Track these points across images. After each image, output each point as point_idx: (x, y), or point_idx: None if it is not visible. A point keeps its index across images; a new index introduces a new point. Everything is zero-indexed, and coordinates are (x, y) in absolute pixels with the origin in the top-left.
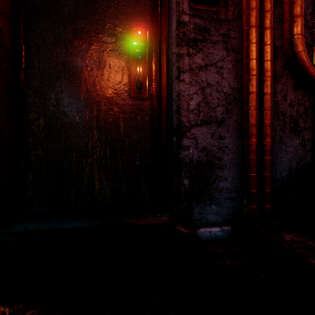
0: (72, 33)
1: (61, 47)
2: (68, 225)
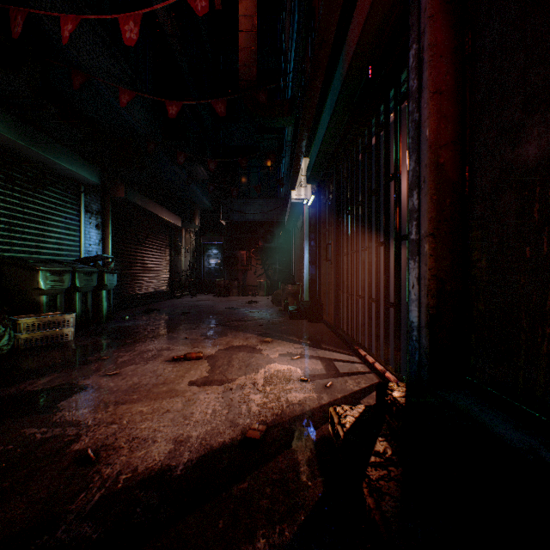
0: (519, 108)
1: (504, 140)
2: (496, 427)
